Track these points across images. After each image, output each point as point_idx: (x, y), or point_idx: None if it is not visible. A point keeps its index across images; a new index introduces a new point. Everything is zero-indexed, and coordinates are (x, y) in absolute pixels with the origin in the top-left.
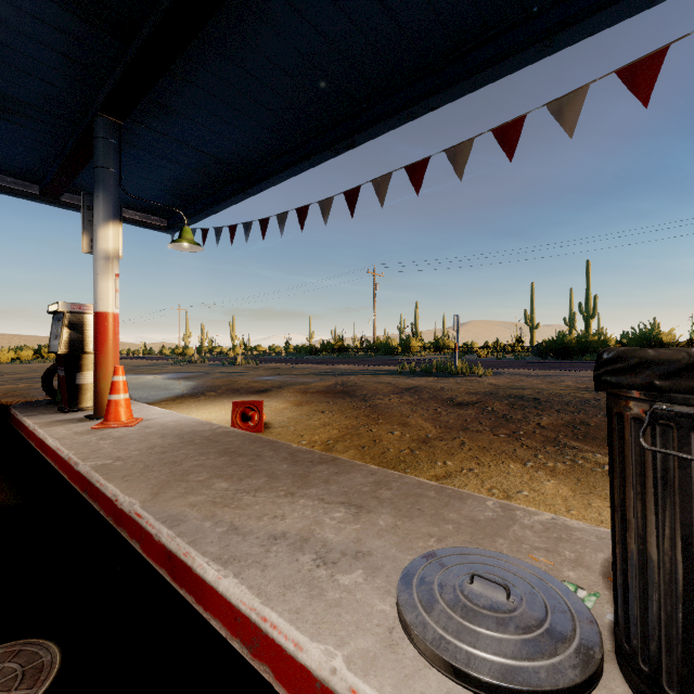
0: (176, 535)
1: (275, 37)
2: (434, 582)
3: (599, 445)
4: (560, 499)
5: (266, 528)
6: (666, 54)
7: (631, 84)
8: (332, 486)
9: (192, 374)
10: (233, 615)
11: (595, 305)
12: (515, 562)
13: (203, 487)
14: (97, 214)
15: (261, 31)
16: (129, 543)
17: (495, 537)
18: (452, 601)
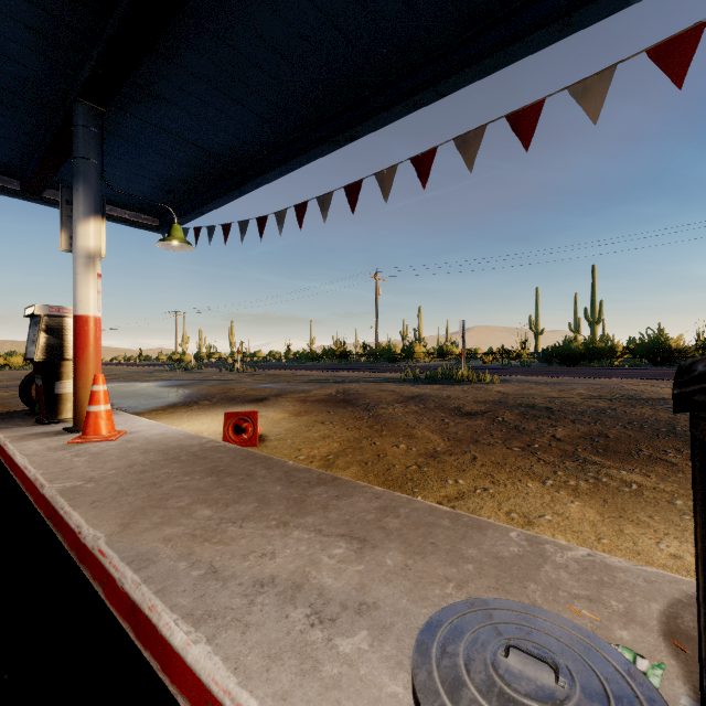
0: (142, 581)
1: (270, 13)
2: (458, 654)
3: (622, 459)
4: (587, 524)
5: (251, 571)
6: (703, 28)
7: (663, 62)
8: (331, 513)
9: (187, 381)
10: (203, 696)
11: (601, 310)
12: (556, 620)
13: (182, 515)
14: (76, 208)
15: (254, 6)
16: (92, 586)
17: (524, 581)
18: (485, 684)
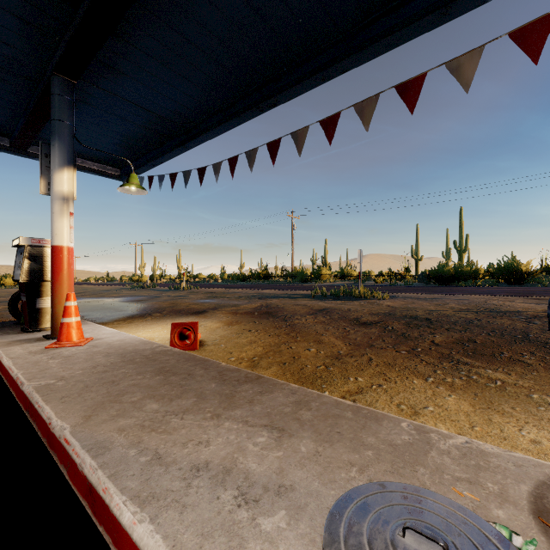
0: (98, 466)
1: (207, 4)
2: (362, 534)
3: (487, 361)
4: (462, 415)
5: (189, 457)
6: None
7: (523, 43)
8: (256, 406)
9: (143, 297)
10: None
11: (467, 242)
12: (443, 501)
13: (134, 409)
14: (53, 160)
15: None
16: (58, 468)
17: (415, 465)
18: None
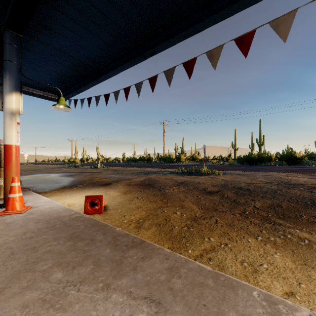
0: None
1: None
2: None
3: (294, 222)
4: (289, 271)
5: None
6: None
7: None
8: (138, 274)
9: (74, 173)
10: None
11: (263, 139)
12: None
13: (42, 279)
14: (4, 87)
15: None
16: None
17: None
18: None
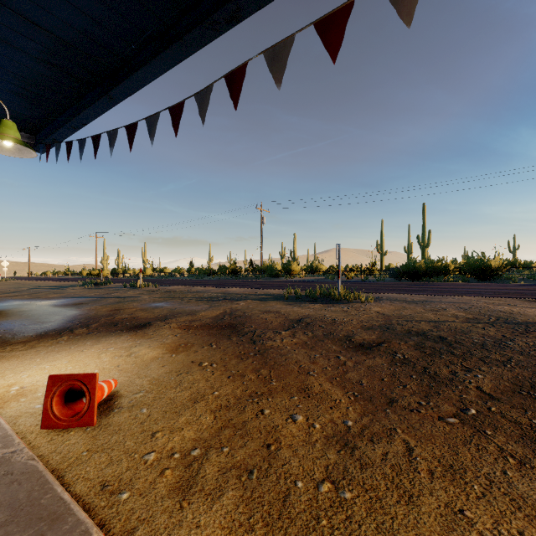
0: None
1: None
2: None
3: None
4: None
5: None
6: None
7: None
8: None
9: (86, 299)
10: None
11: (429, 237)
12: None
13: None
14: None
15: None
16: None
17: None
18: None
